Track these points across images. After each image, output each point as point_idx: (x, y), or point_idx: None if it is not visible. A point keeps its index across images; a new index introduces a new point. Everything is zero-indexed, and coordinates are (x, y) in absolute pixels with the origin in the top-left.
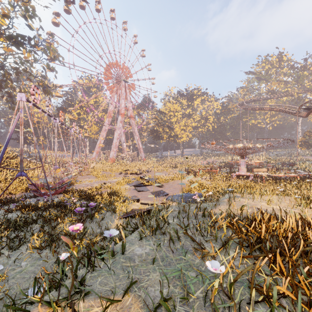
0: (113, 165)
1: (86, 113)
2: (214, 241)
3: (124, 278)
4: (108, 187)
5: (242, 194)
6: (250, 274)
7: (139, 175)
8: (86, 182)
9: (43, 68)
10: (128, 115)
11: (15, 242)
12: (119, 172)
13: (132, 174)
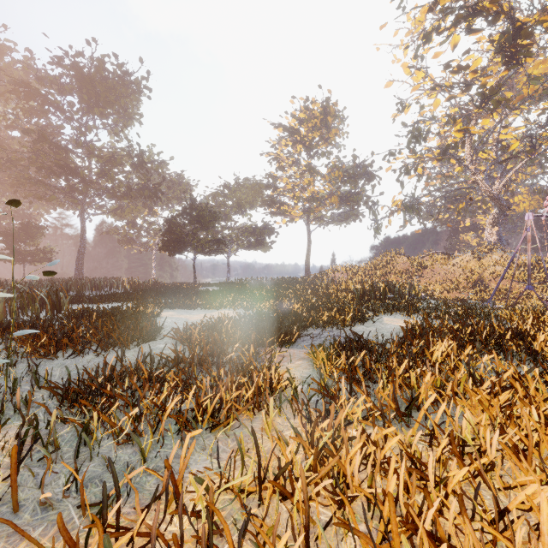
0: None
1: None
2: None
3: None
4: None
5: None
6: None
7: None
8: None
9: None
10: None
11: None
12: None
13: None
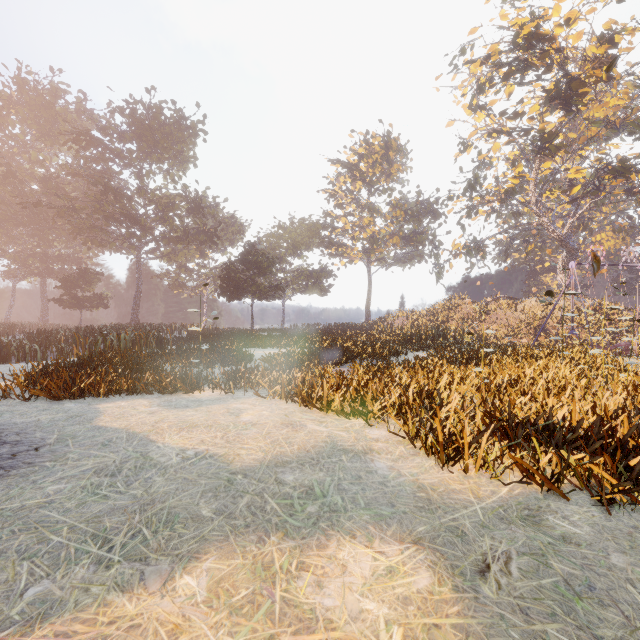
0: None
1: None
2: None
3: None
4: None
5: None
6: None
7: None
8: None
9: None
10: None
11: None
12: None
13: None
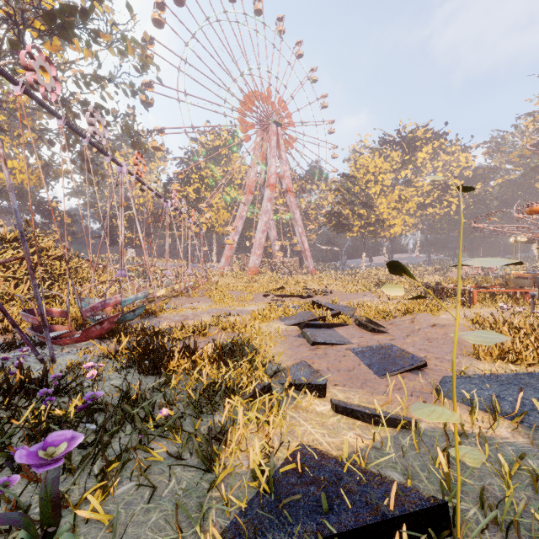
0: (254, 281)
1: (209, 189)
2: None
3: None
4: (230, 325)
5: None
6: None
7: (306, 298)
8: (186, 311)
9: (124, 91)
10: (284, 188)
11: None
12: (263, 292)
13: (292, 297)
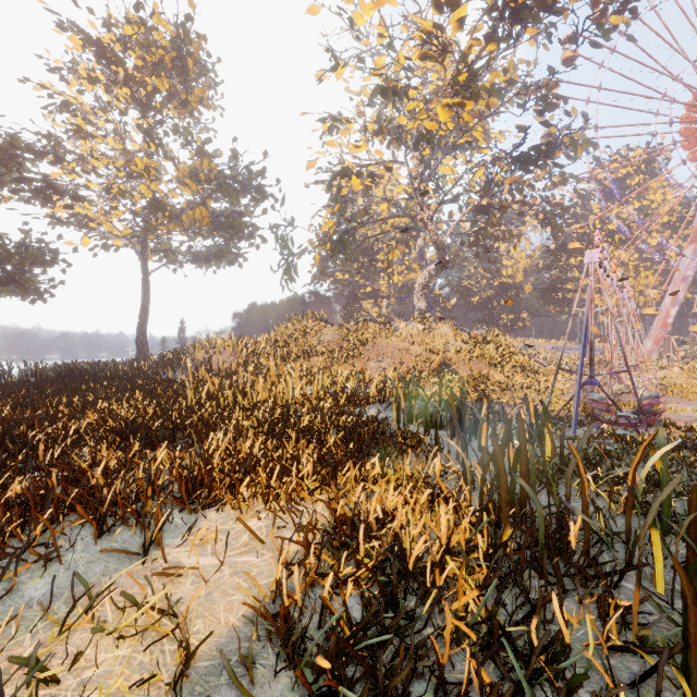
0: None
1: (621, 245)
2: None
3: None
4: None
5: None
6: None
7: None
8: (685, 412)
9: (553, 183)
10: None
11: None
12: None
13: None
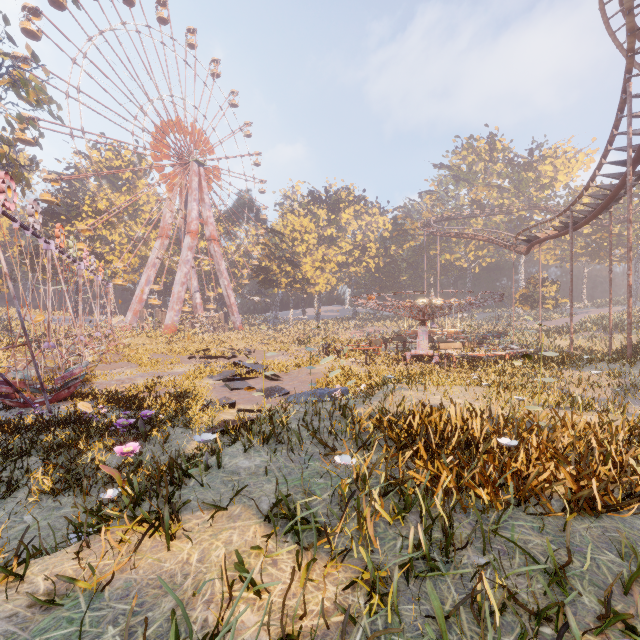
0: (175, 341)
1: (109, 226)
2: (354, 445)
3: (227, 492)
4: (170, 384)
5: (412, 385)
6: (389, 470)
7: (231, 359)
8: (119, 376)
9: (9, 123)
10: (207, 235)
11: (2, 485)
12: (188, 354)
13: (217, 358)
